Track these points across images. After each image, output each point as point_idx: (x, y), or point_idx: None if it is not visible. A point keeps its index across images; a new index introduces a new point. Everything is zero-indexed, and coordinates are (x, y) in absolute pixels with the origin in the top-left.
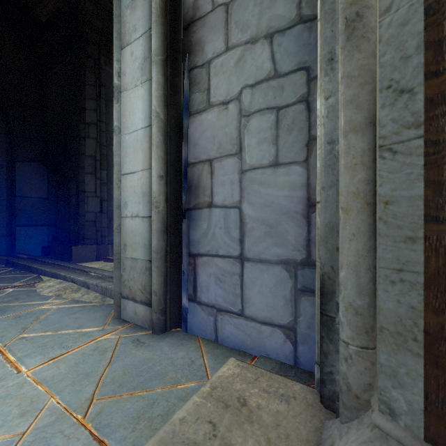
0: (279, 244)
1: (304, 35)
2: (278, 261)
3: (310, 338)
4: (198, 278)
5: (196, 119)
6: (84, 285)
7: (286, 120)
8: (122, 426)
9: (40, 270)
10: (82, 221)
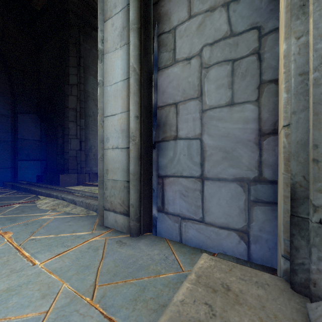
0: (234, 166)
1: (256, 2)
2: (233, 179)
3: (261, 239)
4: (166, 194)
5: (164, 72)
6: (72, 202)
7: (240, 69)
8: (124, 306)
9: (37, 192)
10: (67, 157)
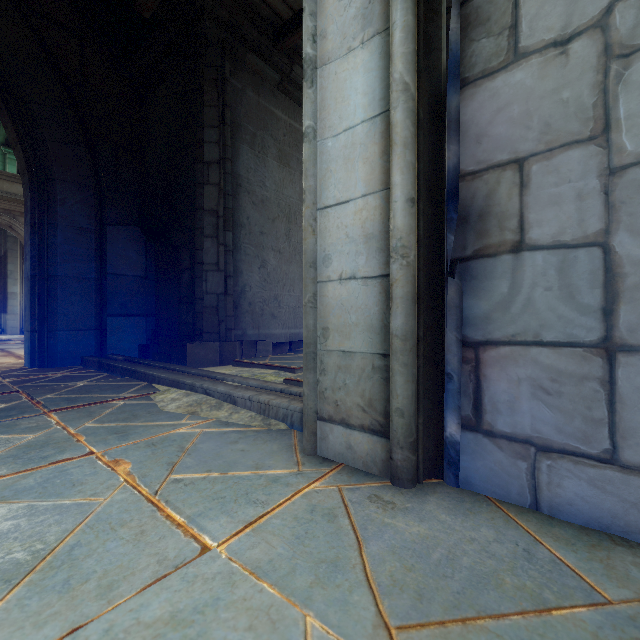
0: None
1: None
2: None
3: None
4: (488, 387)
5: (480, 89)
6: (227, 399)
7: None
8: None
9: (150, 376)
10: (199, 307)
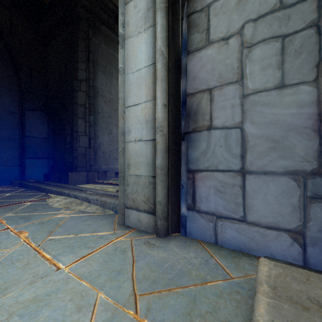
0: (285, 157)
1: None
2: (284, 172)
3: (321, 241)
4: (198, 190)
5: (195, 56)
6: (85, 200)
7: (292, 45)
8: None
9: (47, 190)
10: (75, 154)
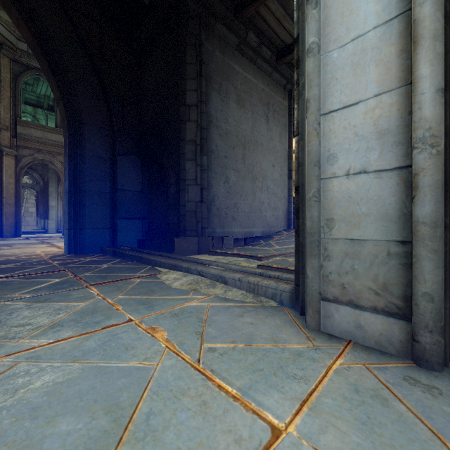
0: None
1: None
2: None
3: None
4: None
5: None
6: (218, 279)
7: None
8: None
9: (153, 261)
10: (183, 212)
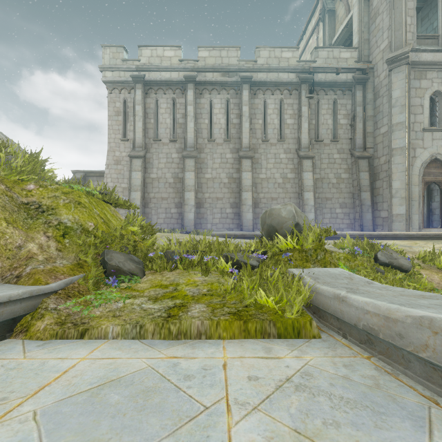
0: None
1: None
2: None
3: None
4: (433, 224)
5: (432, 203)
6: None
7: None
8: None
9: None
10: None
